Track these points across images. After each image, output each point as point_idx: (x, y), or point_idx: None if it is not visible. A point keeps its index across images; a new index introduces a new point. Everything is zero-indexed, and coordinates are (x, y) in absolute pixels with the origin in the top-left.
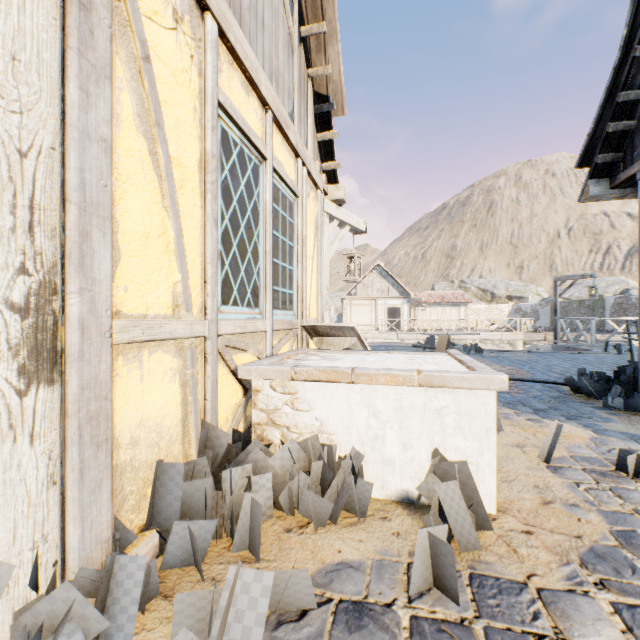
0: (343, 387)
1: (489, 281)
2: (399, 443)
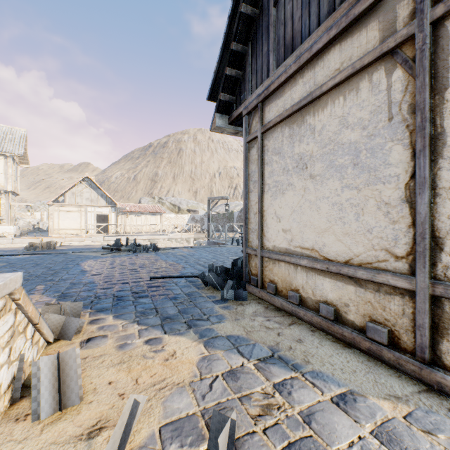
0: None
1: (177, 199)
2: None
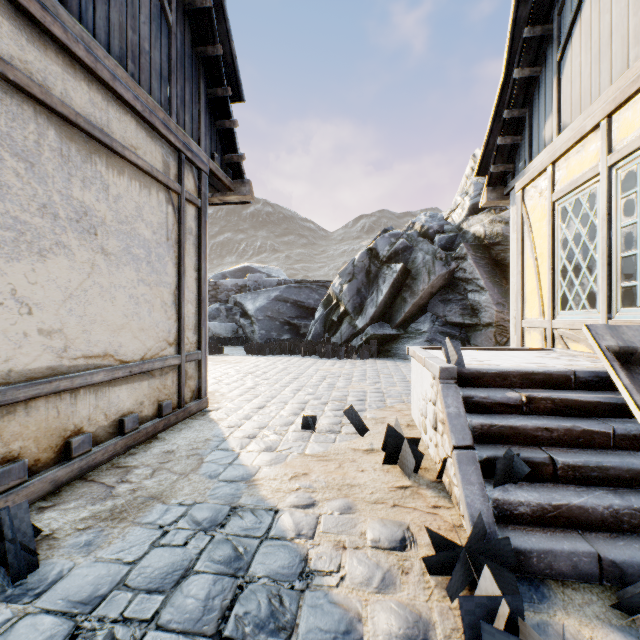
0: None
1: None
2: None
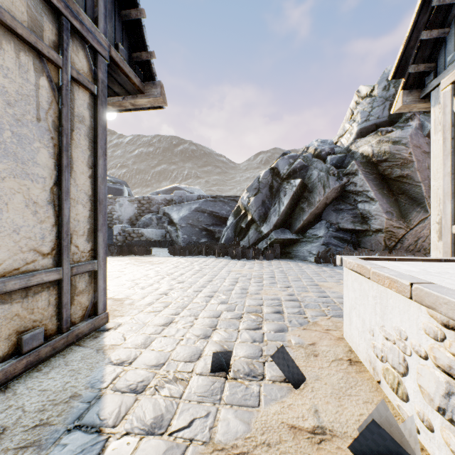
0: None
1: None
2: None
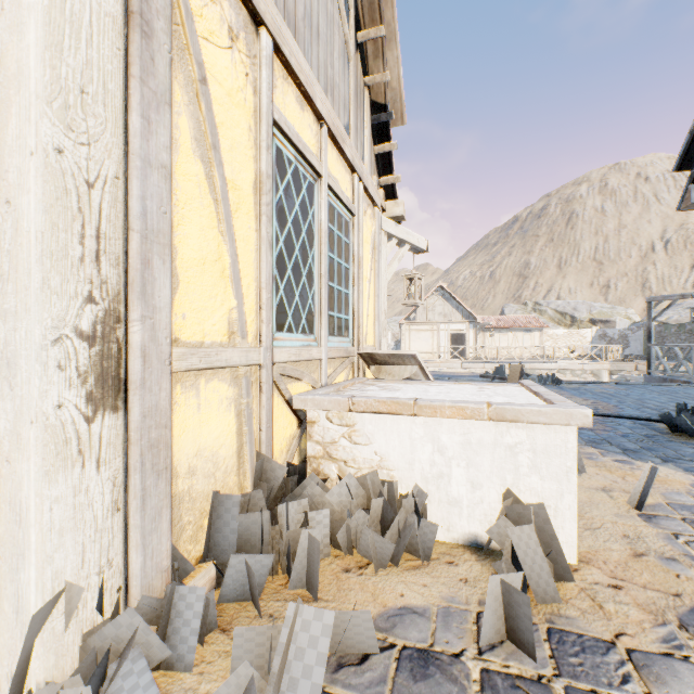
0: (405, 420)
1: (568, 303)
2: (466, 482)
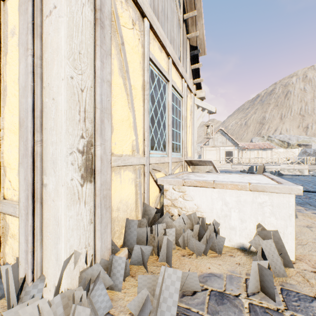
0: (208, 190)
1: (286, 136)
2: (238, 219)
